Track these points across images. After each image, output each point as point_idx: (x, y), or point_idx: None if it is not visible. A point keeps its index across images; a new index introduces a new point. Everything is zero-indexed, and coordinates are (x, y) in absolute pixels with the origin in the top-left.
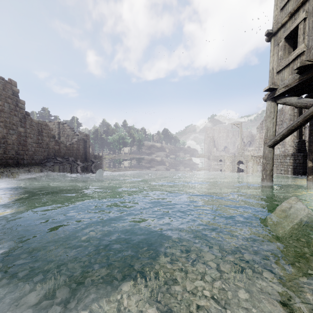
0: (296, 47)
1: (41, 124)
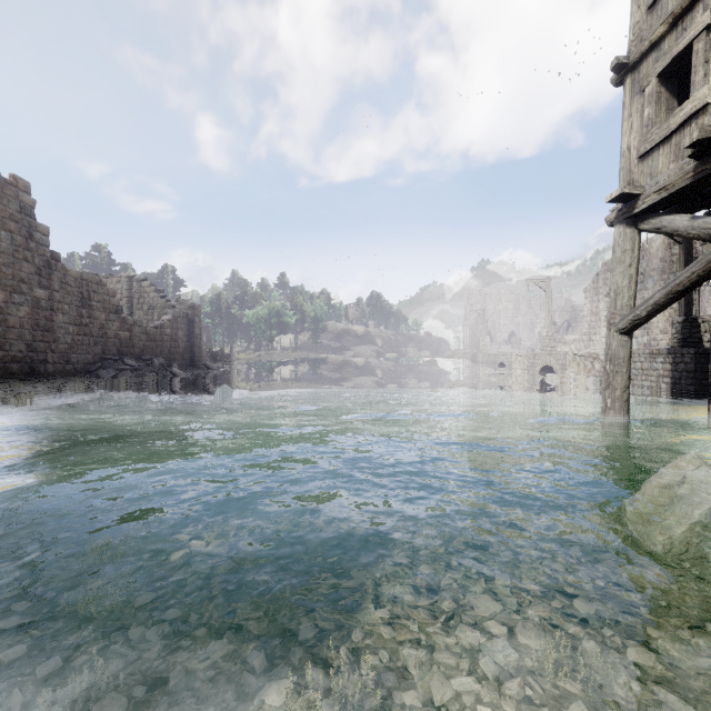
0: (683, 98)
1: (89, 281)
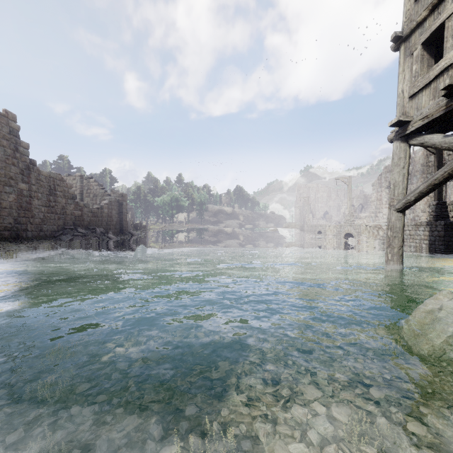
0: (438, 59)
1: (54, 178)
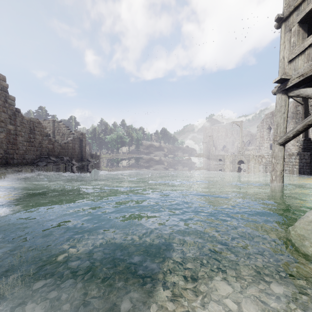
0: (309, 34)
1: (33, 122)
